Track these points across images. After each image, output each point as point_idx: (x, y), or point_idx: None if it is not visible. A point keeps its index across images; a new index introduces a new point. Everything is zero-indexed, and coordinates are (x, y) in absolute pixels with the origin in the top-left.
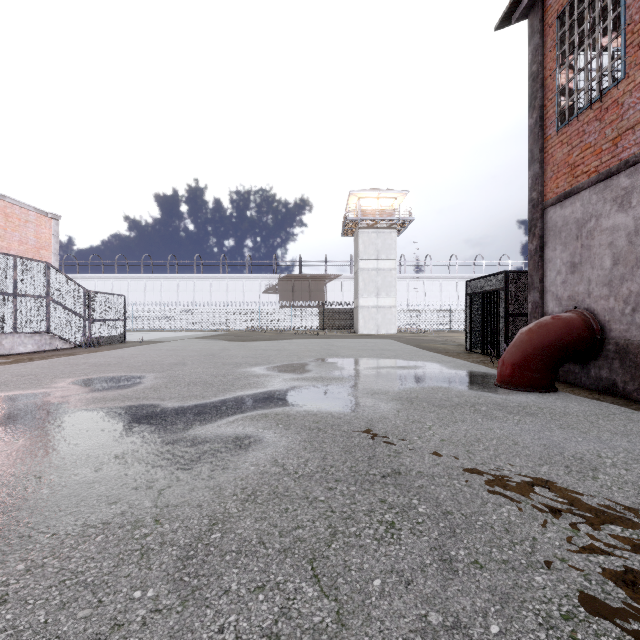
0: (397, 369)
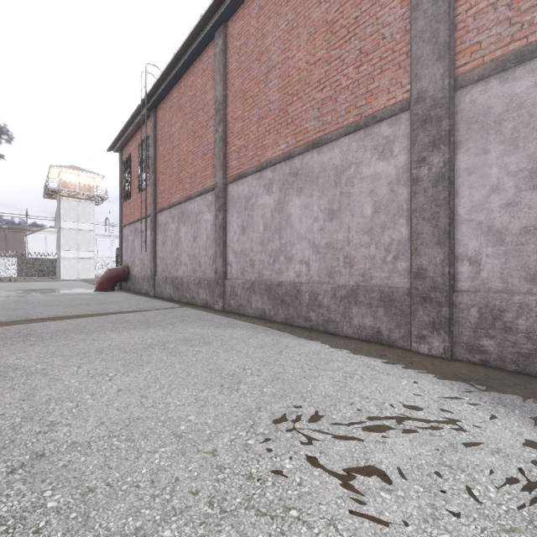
0: (58, 290)
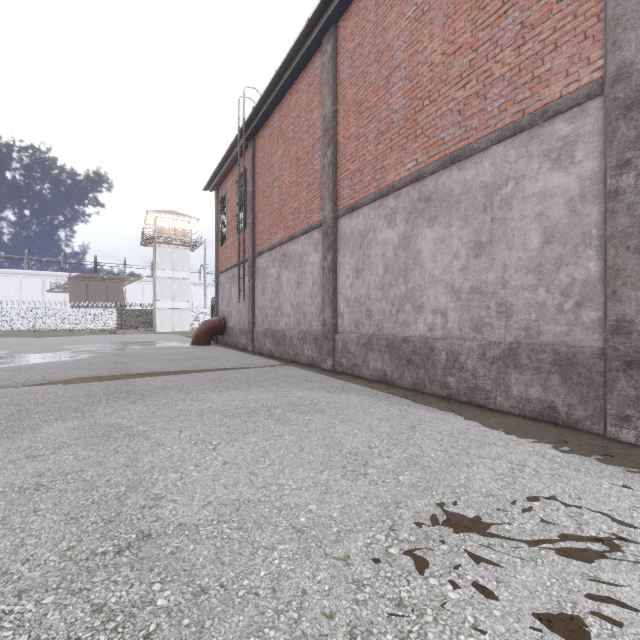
0: (155, 343)
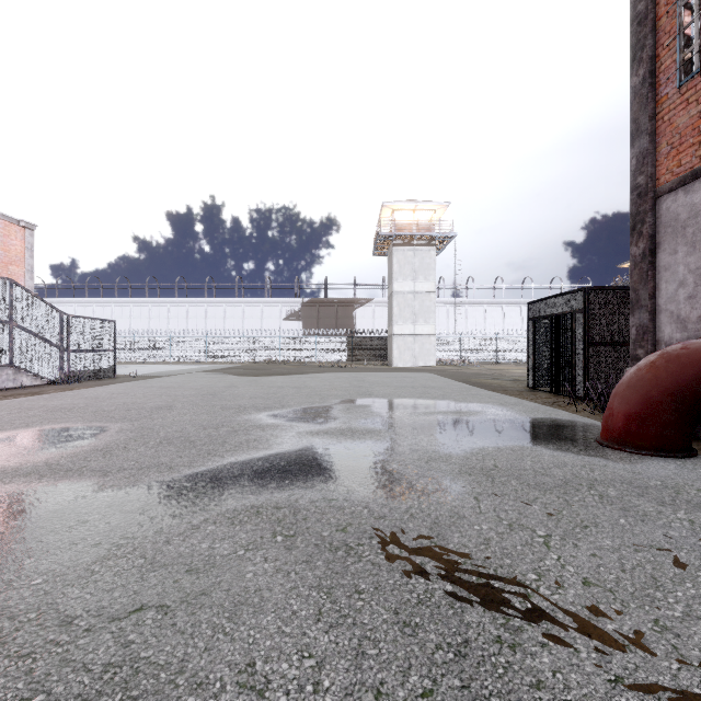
0: (451, 416)
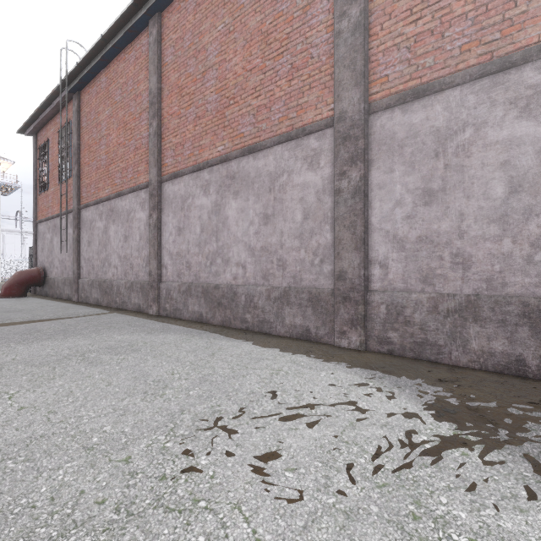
0: None
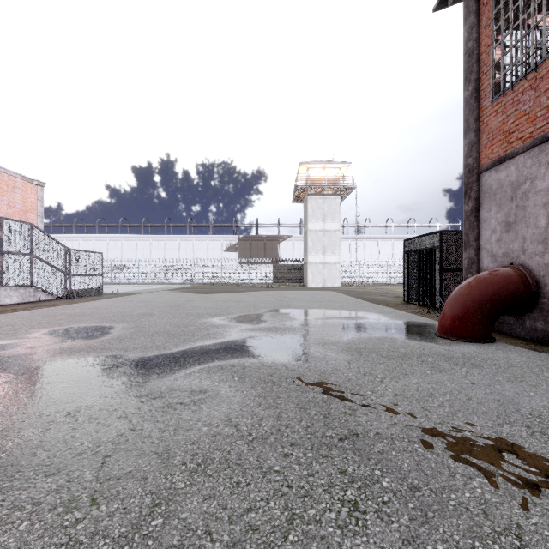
0: (344, 319)
